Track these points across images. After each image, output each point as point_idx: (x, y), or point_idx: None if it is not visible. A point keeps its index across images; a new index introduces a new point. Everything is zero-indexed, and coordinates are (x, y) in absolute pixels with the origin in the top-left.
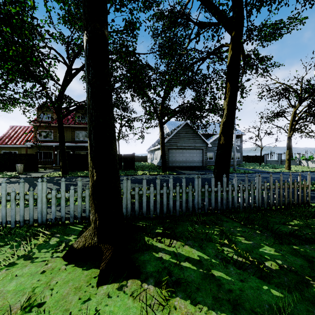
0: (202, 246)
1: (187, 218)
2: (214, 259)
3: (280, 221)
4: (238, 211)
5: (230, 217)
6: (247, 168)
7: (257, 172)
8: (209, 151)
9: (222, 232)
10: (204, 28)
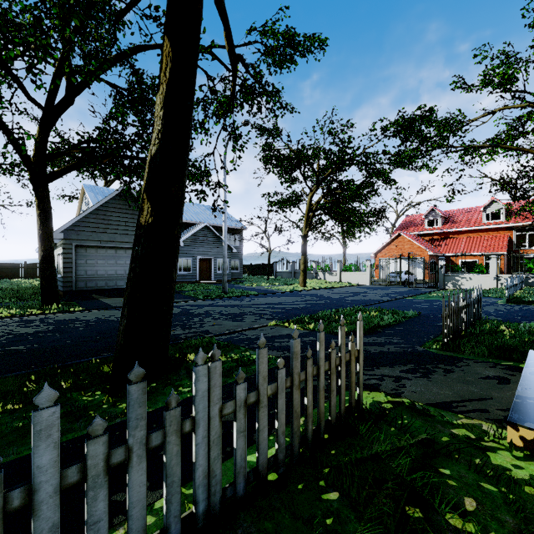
0: None
1: None
2: None
3: None
4: None
5: None
6: (248, 285)
7: (261, 293)
8: (184, 255)
9: None
10: None
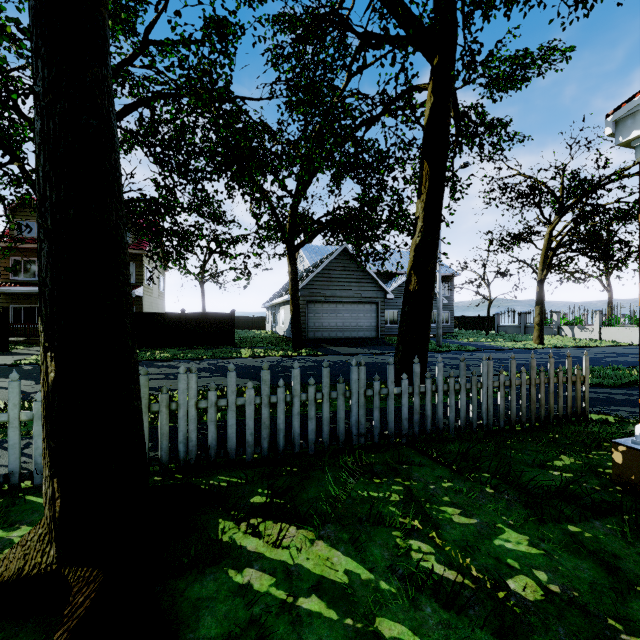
0: (358, 541)
1: (332, 459)
2: (387, 579)
3: (534, 461)
4: (446, 437)
5: (427, 453)
6: (463, 340)
7: (481, 349)
8: (390, 307)
9: (410, 494)
10: (377, 48)
